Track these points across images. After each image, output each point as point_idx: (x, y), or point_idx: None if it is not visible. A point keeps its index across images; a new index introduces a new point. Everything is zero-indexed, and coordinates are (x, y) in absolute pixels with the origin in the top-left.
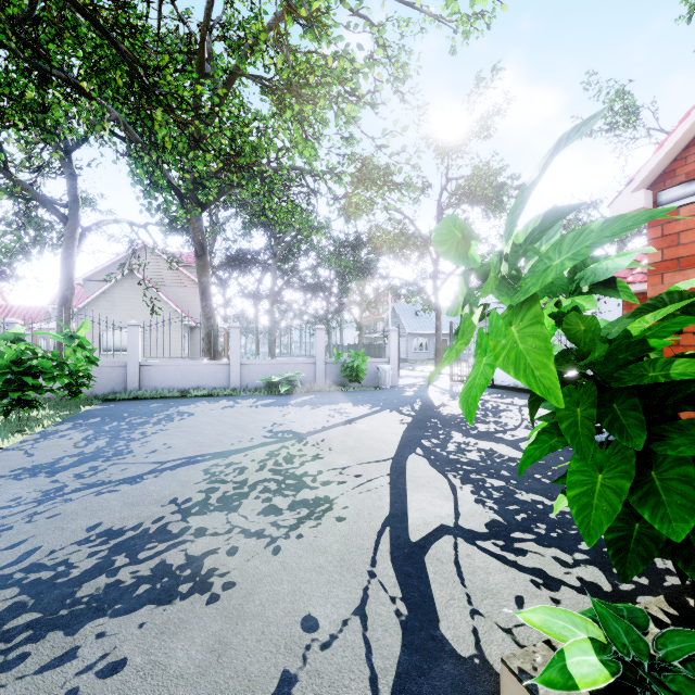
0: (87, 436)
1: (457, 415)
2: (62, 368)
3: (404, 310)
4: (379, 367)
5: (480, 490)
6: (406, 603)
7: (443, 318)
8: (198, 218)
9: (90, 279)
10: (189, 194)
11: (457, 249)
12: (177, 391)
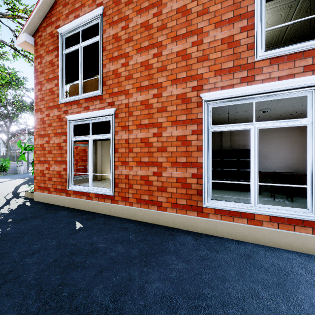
0: None
1: None
2: None
3: None
4: (17, 165)
5: None
6: (14, 195)
7: None
8: None
9: None
10: None
11: (20, 146)
12: None
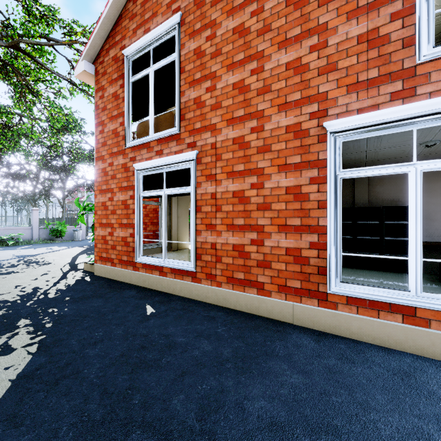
0: None
1: None
2: None
3: None
4: (74, 230)
5: None
6: (71, 267)
7: None
8: None
9: None
10: None
11: (78, 205)
12: None
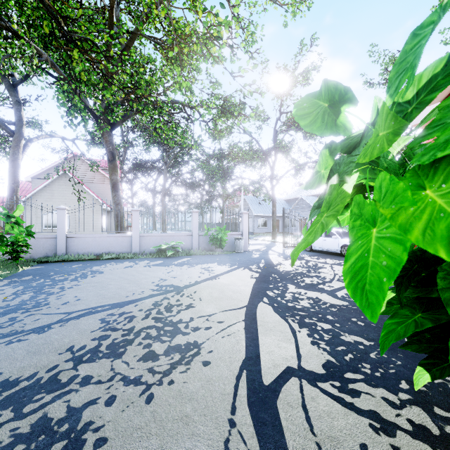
0: (17, 290)
1: (290, 271)
2: (2, 240)
3: (251, 200)
4: (235, 238)
5: (314, 333)
6: None
7: (277, 206)
8: (109, 134)
9: (36, 177)
10: (103, 117)
11: (322, 118)
12: (94, 255)
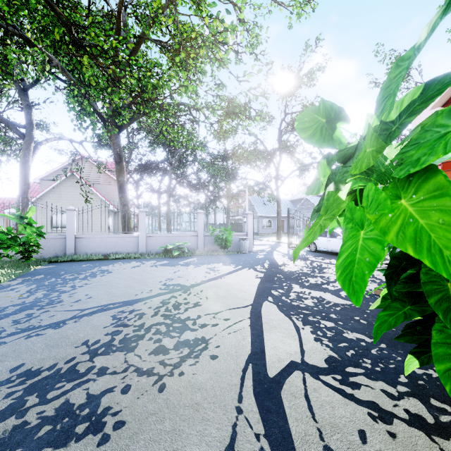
0: (30, 289)
1: (294, 271)
2: (15, 240)
3: (256, 200)
4: (240, 238)
5: (317, 330)
6: (269, 440)
7: (282, 206)
8: (116, 137)
9: (45, 179)
10: (110, 120)
11: (321, 132)
12: (102, 255)
